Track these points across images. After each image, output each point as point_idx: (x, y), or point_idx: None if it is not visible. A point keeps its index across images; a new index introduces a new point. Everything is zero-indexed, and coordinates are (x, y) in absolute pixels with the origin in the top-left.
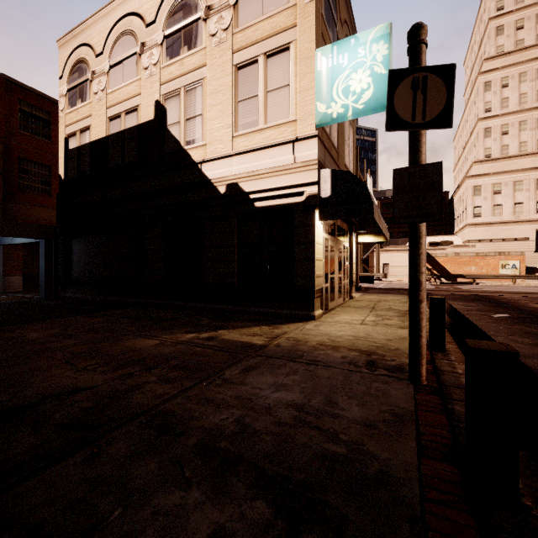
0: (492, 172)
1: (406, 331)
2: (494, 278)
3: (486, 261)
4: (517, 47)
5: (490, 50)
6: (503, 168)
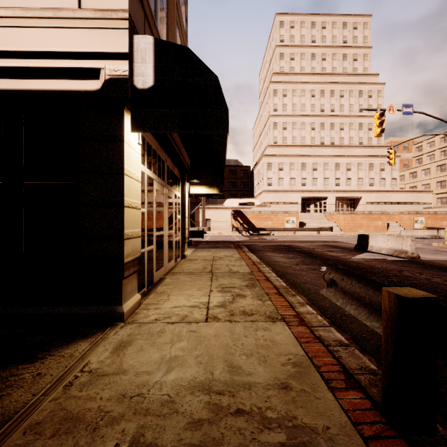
0: (278, 154)
1: (285, 331)
2: (283, 230)
3: (277, 217)
4: (291, 71)
5: (276, 68)
6: (284, 153)
